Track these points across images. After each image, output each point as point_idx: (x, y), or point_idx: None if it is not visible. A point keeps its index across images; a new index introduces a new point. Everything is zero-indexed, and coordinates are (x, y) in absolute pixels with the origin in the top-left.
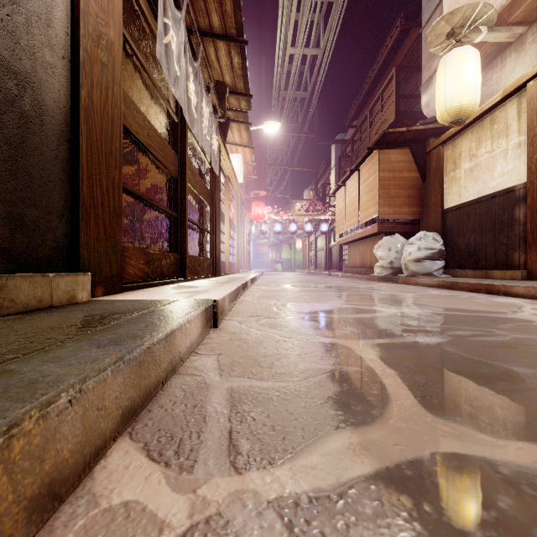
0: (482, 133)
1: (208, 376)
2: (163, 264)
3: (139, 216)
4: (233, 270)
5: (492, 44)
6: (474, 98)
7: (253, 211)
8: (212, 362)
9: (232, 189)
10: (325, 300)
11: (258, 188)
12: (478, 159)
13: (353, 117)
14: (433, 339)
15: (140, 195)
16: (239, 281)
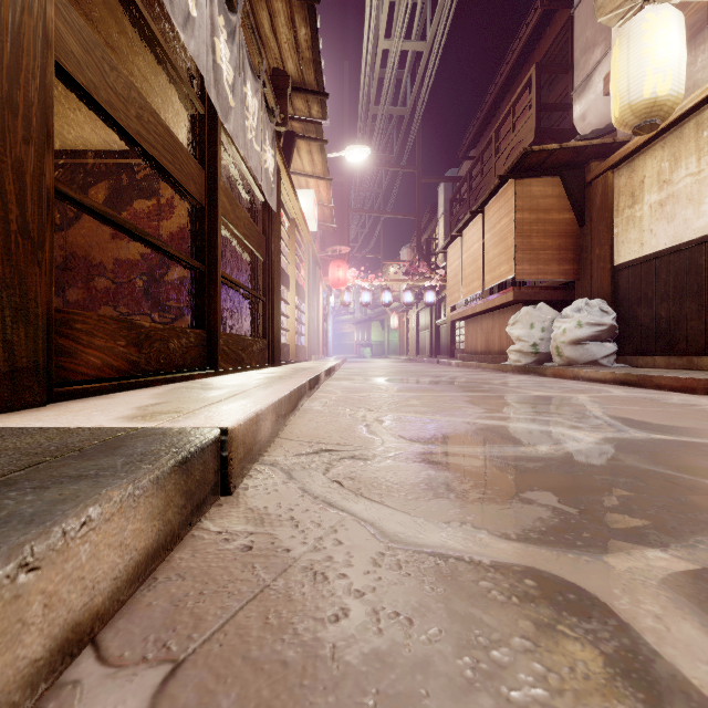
0: (681, 146)
1: None
2: (172, 347)
3: (158, 276)
4: (302, 357)
5: (697, 10)
6: (676, 86)
7: (332, 275)
8: None
9: (301, 240)
10: (451, 409)
11: (338, 243)
12: (674, 187)
13: (470, 145)
14: None
15: (119, 222)
16: (305, 374)
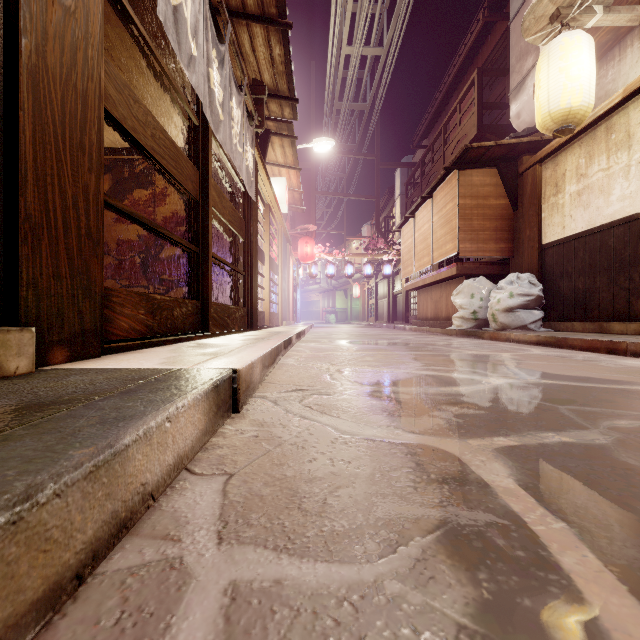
0: (595, 146)
1: (192, 543)
2: (176, 315)
3: (154, 254)
4: (275, 322)
5: (608, 32)
6: (587, 98)
7: (301, 250)
8: (211, 496)
9: (274, 221)
10: (397, 364)
11: (306, 222)
12: (589, 180)
13: (423, 135)
14: (588, 437)
15: (140, 219)
16: (280, 337)
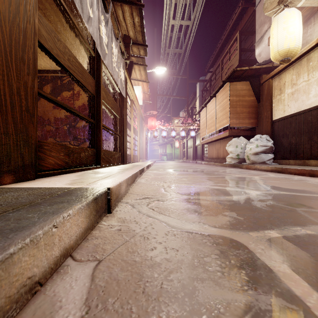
0: (301, 69)
1: None
2: (82, 156)
3: (73, 125)
4: (136, 160)
5: (307, 9)
6: (298, 43)
7: (149, 124)
8: (83, 281)
9: (135, 108)
10: (199, 182)
11: (152, 109)
12: (298, 86)
13: (210, 66)
14: None
15: (61, 104)
16: (138, 168)
